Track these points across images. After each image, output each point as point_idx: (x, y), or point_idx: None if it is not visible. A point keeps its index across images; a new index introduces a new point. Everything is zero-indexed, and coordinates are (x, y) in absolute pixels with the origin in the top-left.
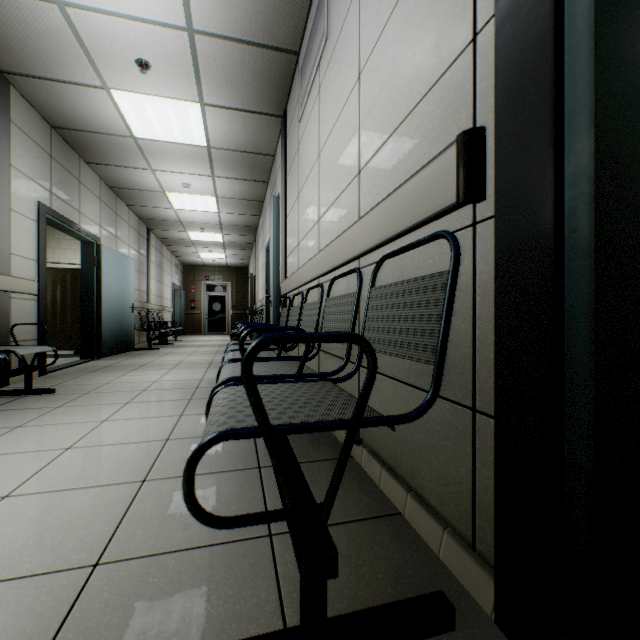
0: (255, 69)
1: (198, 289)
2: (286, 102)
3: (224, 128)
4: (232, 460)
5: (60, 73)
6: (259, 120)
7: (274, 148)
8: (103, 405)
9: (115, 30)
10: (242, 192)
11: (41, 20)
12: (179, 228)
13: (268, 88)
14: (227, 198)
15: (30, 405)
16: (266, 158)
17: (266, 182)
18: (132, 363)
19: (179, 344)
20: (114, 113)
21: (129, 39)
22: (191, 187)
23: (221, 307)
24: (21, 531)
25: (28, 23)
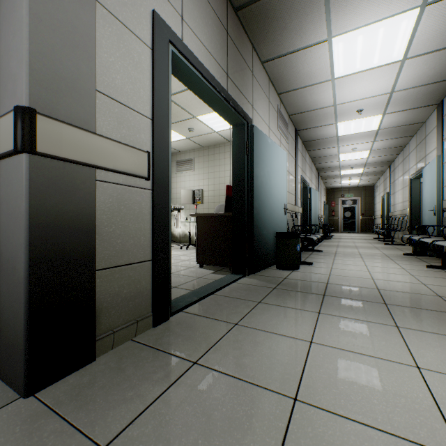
0: (425, 92)
1: (336, 203)
2: (443, 97)
3: (392, 119)
4: (445, 276)
5: (319, 124)
6: (419, 110)
7: (425, 119)
8: (352, 257)
9: (353, 105)
10: (390, 144)
11: (324, 112)
12: (336, 170)
13: (431, 96)
14: (377, 149)
15: (322, 254)
16: (417, 124)
17: (411, 136)
18: (329, 244)
19: (335, 237)
20: (333, 130)
21: (357, 105)
22: (356, 149)
23: (352, 214)
24: (388, 277)
25: (318, 114)
